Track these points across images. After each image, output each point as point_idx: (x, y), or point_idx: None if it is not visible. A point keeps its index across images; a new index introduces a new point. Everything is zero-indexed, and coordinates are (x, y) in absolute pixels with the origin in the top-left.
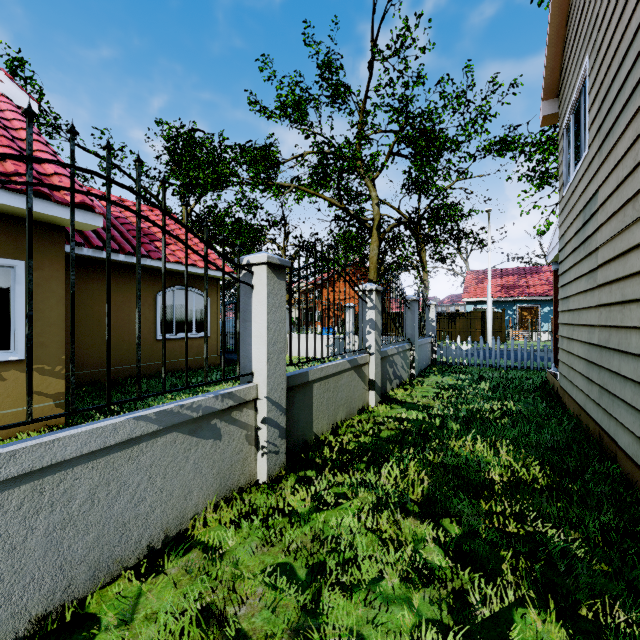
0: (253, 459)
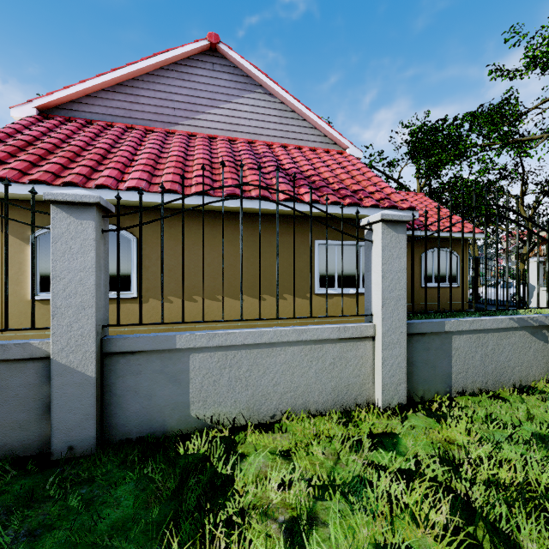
0: None
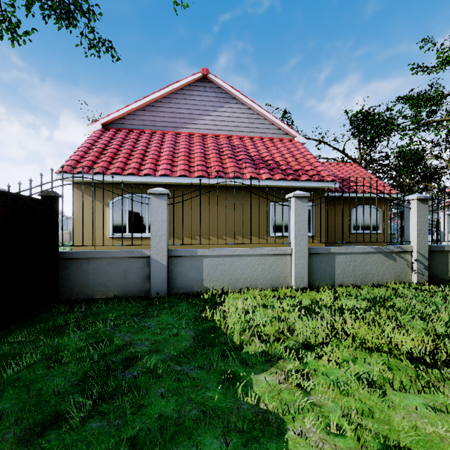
0: (410, 274)
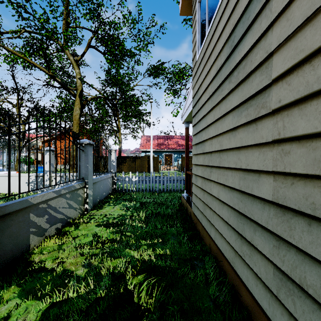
0: None
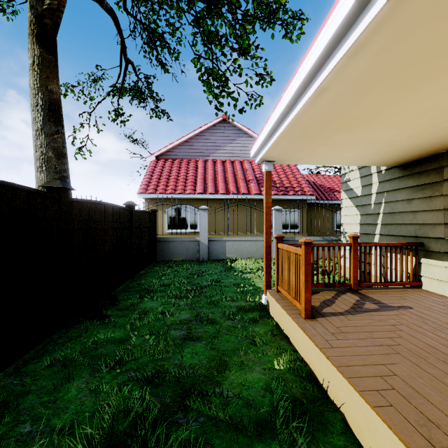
0: None
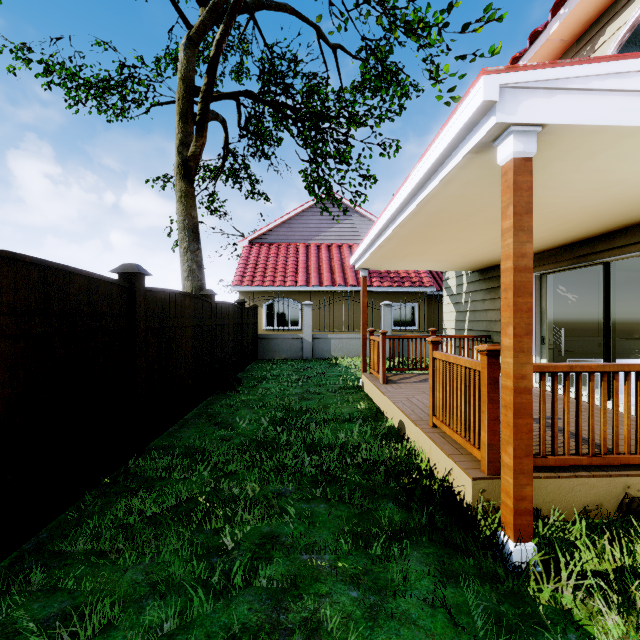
0: None
